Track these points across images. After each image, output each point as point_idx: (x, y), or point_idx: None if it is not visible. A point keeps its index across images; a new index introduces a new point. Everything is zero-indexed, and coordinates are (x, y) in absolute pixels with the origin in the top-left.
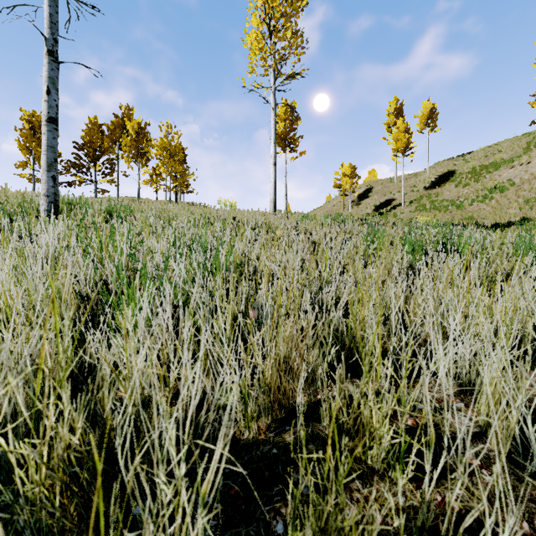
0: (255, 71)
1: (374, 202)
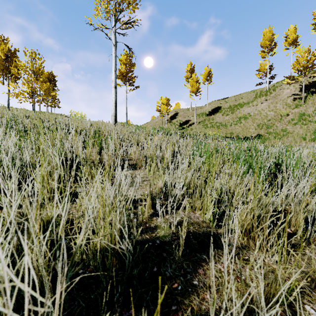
0: (100, 14)
1: (179, 121)
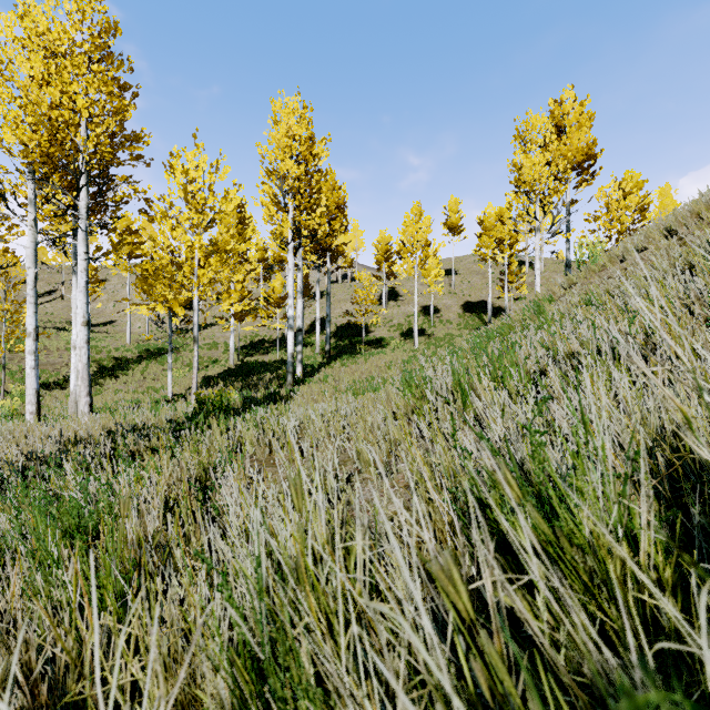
0: None
1: (40, 288)
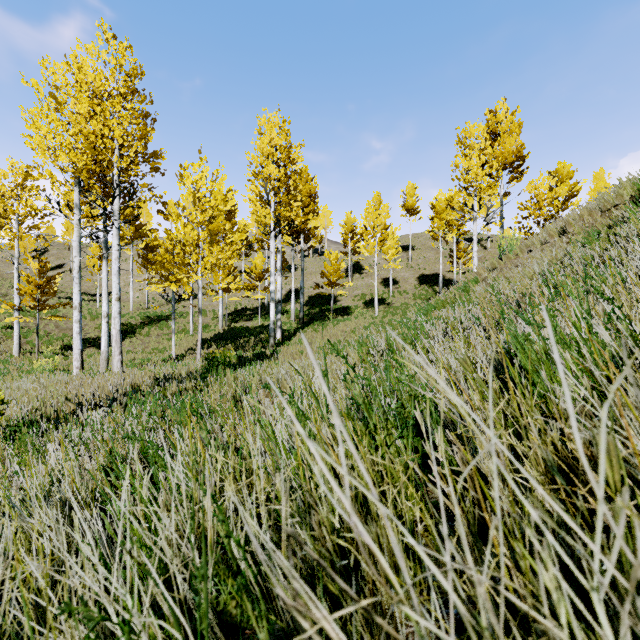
0: None
1: (51, 263)
